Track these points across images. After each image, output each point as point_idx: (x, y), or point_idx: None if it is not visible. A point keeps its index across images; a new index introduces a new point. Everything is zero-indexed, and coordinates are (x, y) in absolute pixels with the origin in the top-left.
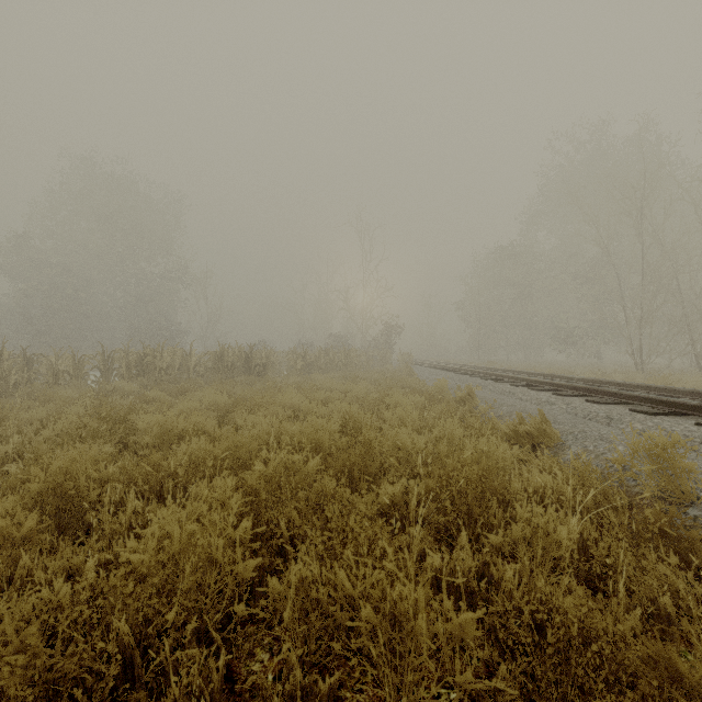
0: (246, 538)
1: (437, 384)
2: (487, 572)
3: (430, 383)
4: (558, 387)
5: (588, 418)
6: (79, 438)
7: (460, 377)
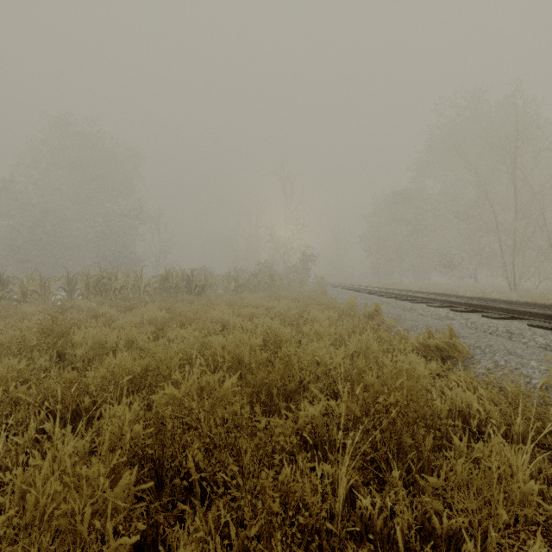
0: (148, 473)
1: (348, 301)
2: (427, 523)
3: (341, 301)
4: (454, 304)
5: (489, 332)
6: (19, 351)
7: (365, 296)
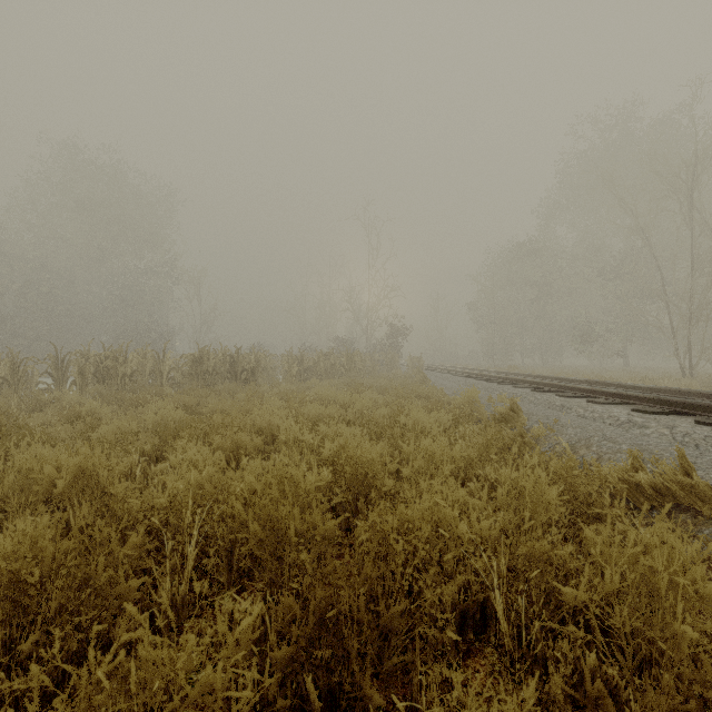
0: None
1: (465, 395)
2: None
3: (449, 392)
4: (633, 400)
5: None
6: None
7: (485, 385)
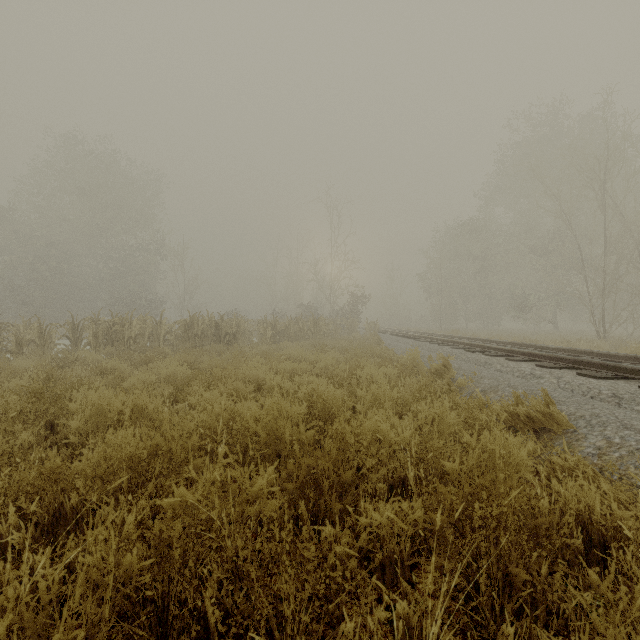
0: (147, 622)
1: (409, 354)
2: None
3: (398, 352)
4: (539, 358)
5: (589, 396)
6: None
7: (428, 346)
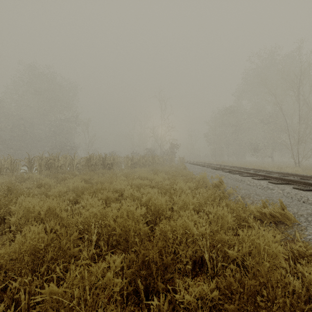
0: None
1: (201, 175)
2: None
3: (195, 173)
4: (270, 178)
5: (302, 201)
6: None
7: (210, 170)
